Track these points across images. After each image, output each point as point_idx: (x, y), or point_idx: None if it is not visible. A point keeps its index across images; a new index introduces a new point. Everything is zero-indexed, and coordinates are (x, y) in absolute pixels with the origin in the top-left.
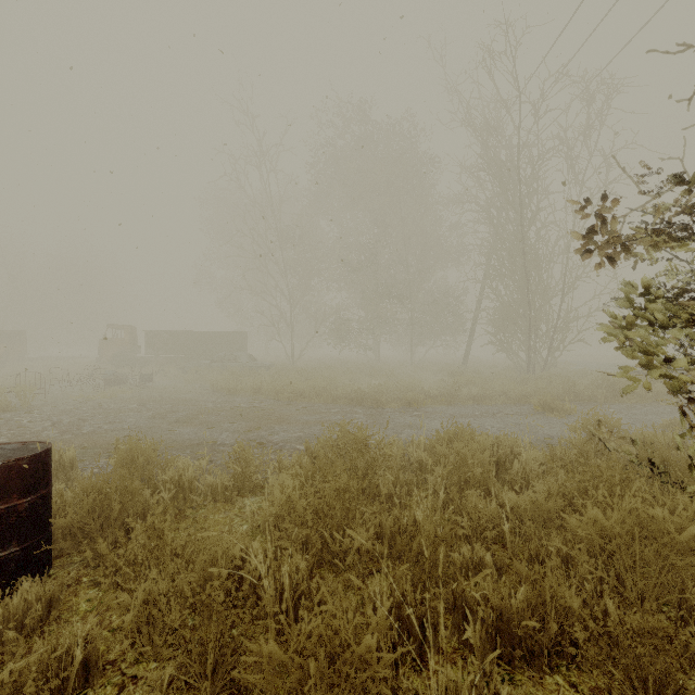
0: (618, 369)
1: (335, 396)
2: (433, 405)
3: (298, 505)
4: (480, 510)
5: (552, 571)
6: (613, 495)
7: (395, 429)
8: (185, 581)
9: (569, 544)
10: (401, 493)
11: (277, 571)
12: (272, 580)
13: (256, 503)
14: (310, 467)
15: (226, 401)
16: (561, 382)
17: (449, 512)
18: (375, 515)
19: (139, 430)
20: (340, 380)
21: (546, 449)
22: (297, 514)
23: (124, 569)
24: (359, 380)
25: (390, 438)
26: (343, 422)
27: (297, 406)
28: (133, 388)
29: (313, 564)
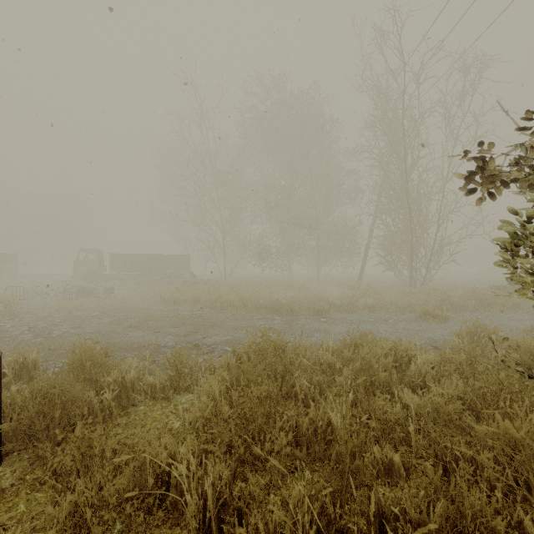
0: (480, 284)
1: (257, 306)
2: (337, 313)
3: (223, 410)
4: (388, 413)
5: (459, 476)
6: (511, 402)
7: (307, 333)
8: (113, 489)
9: (474, 449)
10: (314, 393)
11: (199, 484)
12: (196, 485)
13: (189, 400)
14: (234, 372)
15: (171, 309)
16: (438, 295)
17: (356, 409)
18: (293, 417)
19: (98, 334)
20: (262, 293)
21: (432, 350)
22: (222, 417)
23: (50, 482)
24: (277, 293)
25: (303, 341)
26: (264, 329)
27: (227, 314)
28: (98, 299)
29: (236, 468)
